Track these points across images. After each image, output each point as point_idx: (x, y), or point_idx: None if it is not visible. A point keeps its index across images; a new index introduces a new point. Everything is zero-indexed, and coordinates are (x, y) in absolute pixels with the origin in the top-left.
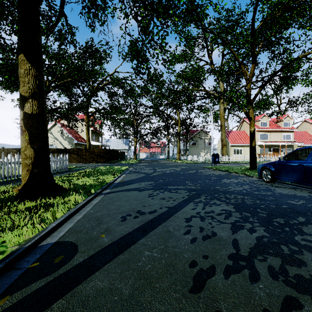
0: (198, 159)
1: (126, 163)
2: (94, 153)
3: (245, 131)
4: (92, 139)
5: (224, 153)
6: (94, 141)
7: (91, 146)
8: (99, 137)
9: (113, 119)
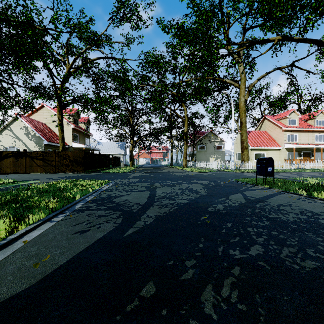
0: (211, 166)
1: (113, 172)
2: (68, 158)
3: (267, 132)
4: (74, 140)
5: (244, 159)
6: (78, 142)
7: (73, 149)
8: (86, 138)
9: (97, 110)
